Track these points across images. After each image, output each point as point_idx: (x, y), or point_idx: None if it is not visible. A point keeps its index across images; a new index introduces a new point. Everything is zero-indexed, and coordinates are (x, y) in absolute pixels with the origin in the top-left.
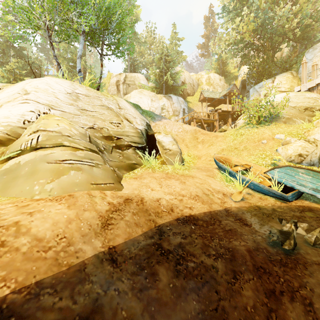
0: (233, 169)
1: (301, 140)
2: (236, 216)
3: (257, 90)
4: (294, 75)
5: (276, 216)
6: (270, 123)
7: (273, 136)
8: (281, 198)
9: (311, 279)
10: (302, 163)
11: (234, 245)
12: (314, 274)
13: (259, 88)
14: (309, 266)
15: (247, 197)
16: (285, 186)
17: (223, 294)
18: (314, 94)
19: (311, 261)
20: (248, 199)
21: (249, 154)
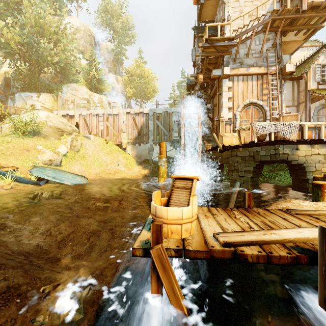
0: (2, 170)
1: (51, 151)
2: (8, 196)
3: (23, 98)
4: (55, 99)
5: (33, 192)
6: (34, 136)
7: (35, 147)
8: (37, 184)
9: (44, 208)
10: (52, 165)
11: (8, 206)
12: (46, 206)
13: (25, 97)
14: (45, 205)
15: (15, 187)
16: (40, 178)
17: (5, 220)
18: (65, 120)
19: (46, 204)
20: (16, 187)
21: (16, 158)
